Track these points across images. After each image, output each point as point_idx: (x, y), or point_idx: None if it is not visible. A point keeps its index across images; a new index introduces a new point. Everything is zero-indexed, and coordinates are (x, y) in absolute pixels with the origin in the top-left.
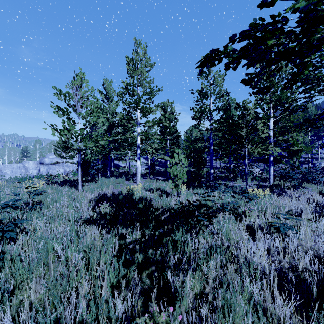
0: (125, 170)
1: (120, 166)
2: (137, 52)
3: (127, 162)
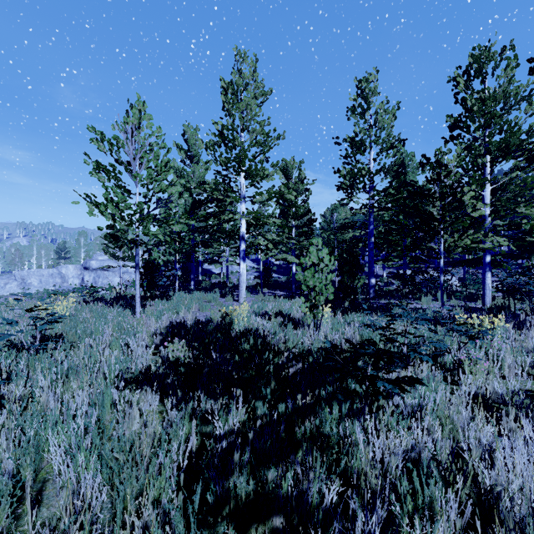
0: (221, 280)
1: (212, 274)
2: (240, 72)
3: (225, 266)
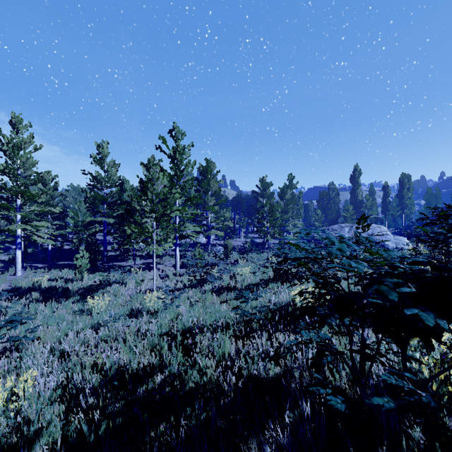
0: None
1: None
2: (17, 129)
3: None
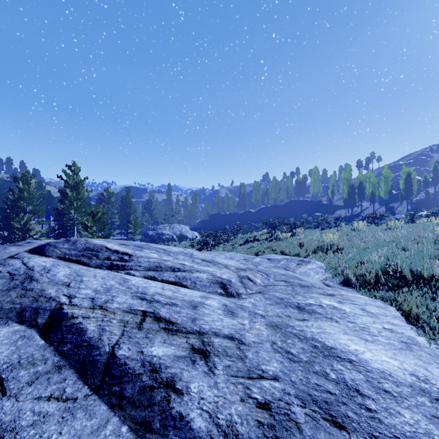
0: None
1: None
2: None
3: None
